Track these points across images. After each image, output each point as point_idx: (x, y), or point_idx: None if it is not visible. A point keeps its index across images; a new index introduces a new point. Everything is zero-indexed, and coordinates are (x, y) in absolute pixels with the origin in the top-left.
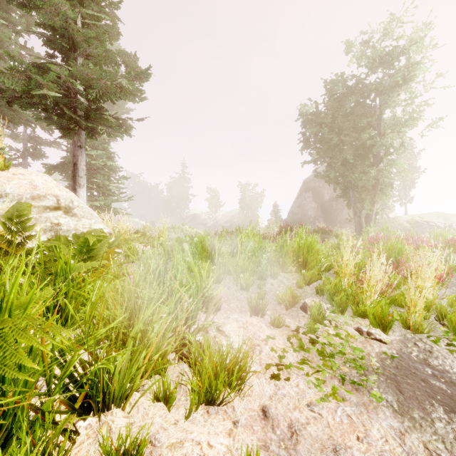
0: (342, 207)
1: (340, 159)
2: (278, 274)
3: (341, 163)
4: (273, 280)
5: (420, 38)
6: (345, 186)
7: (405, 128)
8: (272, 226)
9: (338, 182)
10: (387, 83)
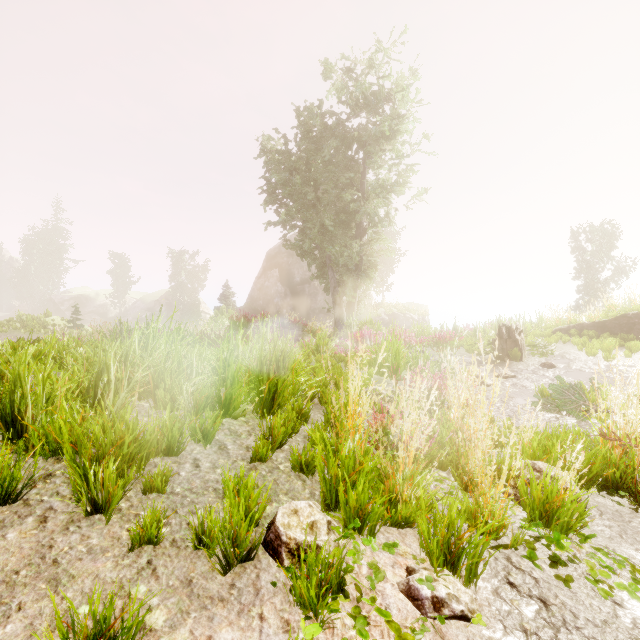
0: (316, 293)
1: (317, 224)
2: (214, 433)
3: (318, 231)
4: (201, 447)
5: (407, 85)
6: (323, 263)
7: (389, 196)
8: (221, 317)
9: (313, 257)
10: (373, 131)
